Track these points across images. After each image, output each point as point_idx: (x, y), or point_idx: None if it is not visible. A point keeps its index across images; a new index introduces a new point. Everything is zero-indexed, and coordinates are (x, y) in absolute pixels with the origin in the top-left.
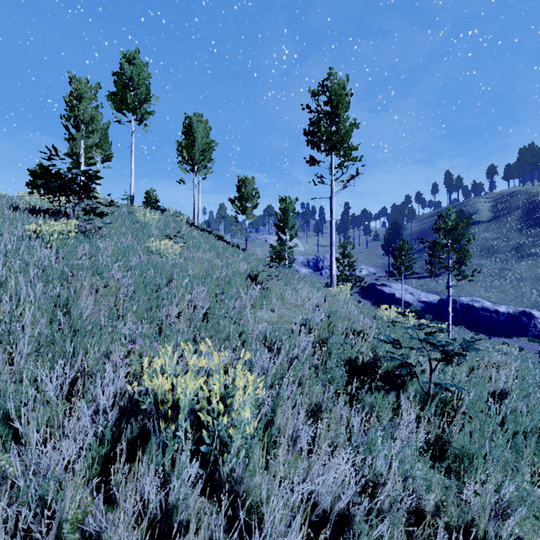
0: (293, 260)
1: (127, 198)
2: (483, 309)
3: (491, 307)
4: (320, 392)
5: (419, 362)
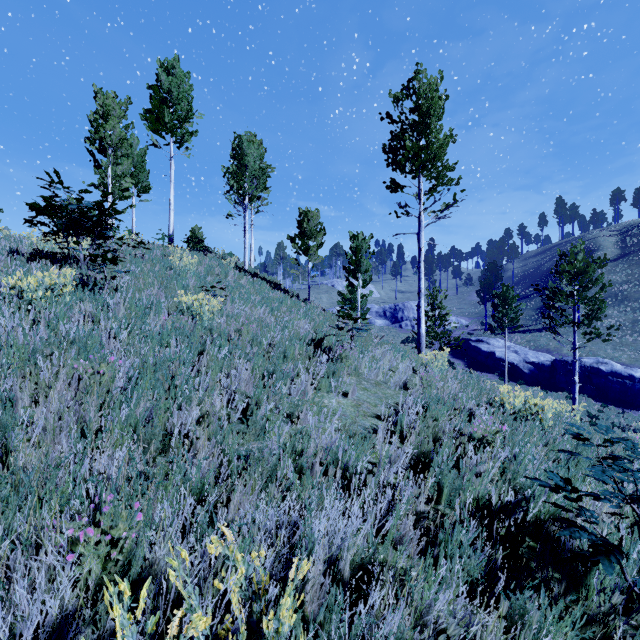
0: (366, 310)
1: (163, 238)
2: (613, 373)
3: (624, 371)
4: (452, 634)
5: (618, 530)
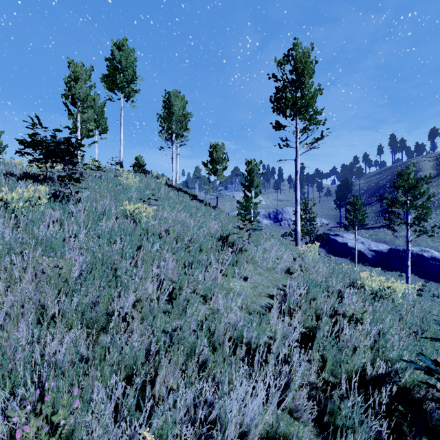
0: (257, 213)
1: (115, 163)
2: (433, 258)
3: None
4: None
5: None
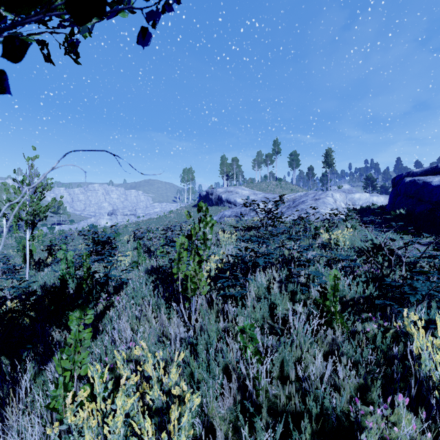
0: None
1: None
2: None
3: None
4: None
5: None
